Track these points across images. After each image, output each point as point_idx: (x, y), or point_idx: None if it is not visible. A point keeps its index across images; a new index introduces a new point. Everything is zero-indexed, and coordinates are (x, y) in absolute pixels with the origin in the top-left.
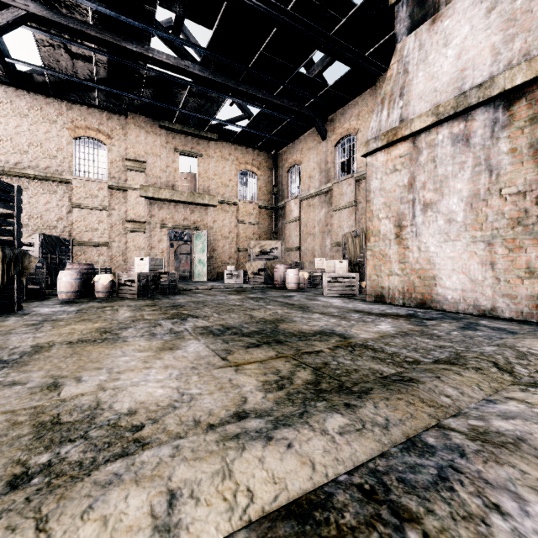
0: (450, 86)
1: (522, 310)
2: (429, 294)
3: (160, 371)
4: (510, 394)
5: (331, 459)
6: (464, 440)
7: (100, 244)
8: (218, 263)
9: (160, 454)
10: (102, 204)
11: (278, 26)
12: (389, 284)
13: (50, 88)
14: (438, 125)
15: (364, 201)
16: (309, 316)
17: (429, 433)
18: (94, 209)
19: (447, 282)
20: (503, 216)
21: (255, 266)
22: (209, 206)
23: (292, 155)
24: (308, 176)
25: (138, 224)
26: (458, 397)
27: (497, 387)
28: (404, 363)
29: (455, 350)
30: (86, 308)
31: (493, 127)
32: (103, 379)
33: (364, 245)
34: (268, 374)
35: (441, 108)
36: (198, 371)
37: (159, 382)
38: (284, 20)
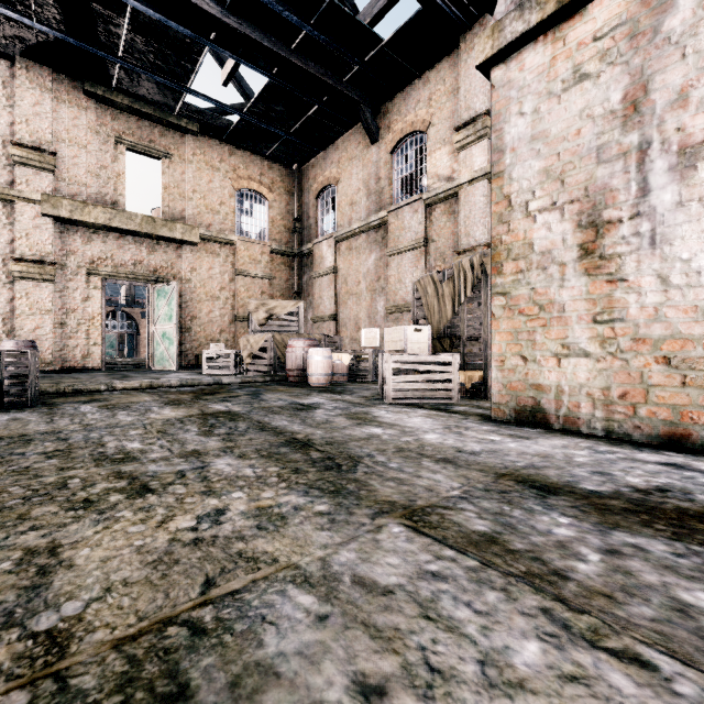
0: None
1: None
2: None
3: None
4: None
5: None
6: None
7: None
8: (200, 340)
9: None
10: None
11: None
12: (560, 379)
13: None
14: None
15: (439, 238)
16: (365, 564)
17: None
18: None
19: None
20: None
21: (255, 342)
22: (184, 243)
23: (325, 169)
24: (350, 203)
25: (37, 265)
26: None
27: None
28: None
29: None
30: None
31: None
32: None
33: (463, 297)
34: None
35: None
36: None
37: None
38: None
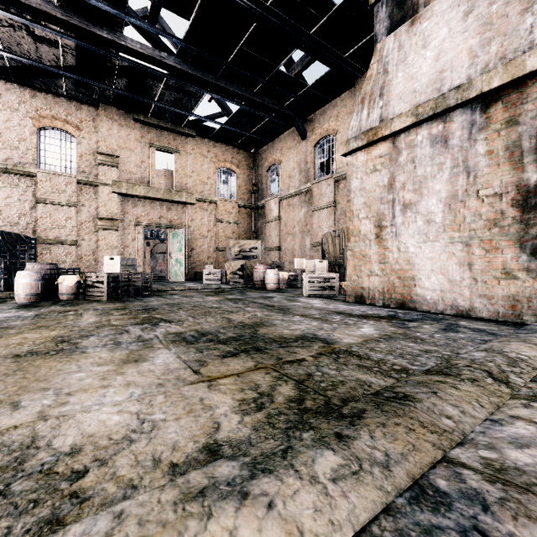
0: (429, 87)
1: (498, 310)
2: (409, 295)
3: (120, 390)
4: (514, 412)
5: (324, 523)
6: (481, 481)
7: (68, 242)
8: (196, 263)
9: (93, 530)
10: (71, 200)
11: (258, 21)
12: (369, 285)
13: (10, 73)
14: (417, 126)
15: (343, 201)
16: (290, 319)
17: (438, 472)
18: (61, 205)
19: (426, 282)
20: (481, 217)
21: (235, 265)
22: (187, 204)
23: (272, 154)
24: (288, 176)
25: (110, 221)
26: (460, 417)
27: (497, 402)
28: (392, 372)
29: (441, 354)
30: (45, 312)
31: (471, 129)
32: (47, 404)
33: (344, 245)
34: (246, 390)
35: (421, 109)
36: (165, 390)
37: (116, 405)
38: (264, 15)
